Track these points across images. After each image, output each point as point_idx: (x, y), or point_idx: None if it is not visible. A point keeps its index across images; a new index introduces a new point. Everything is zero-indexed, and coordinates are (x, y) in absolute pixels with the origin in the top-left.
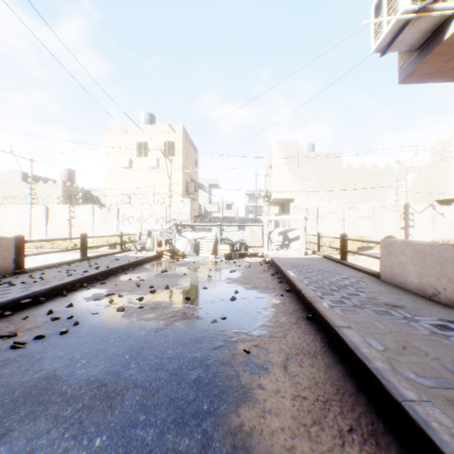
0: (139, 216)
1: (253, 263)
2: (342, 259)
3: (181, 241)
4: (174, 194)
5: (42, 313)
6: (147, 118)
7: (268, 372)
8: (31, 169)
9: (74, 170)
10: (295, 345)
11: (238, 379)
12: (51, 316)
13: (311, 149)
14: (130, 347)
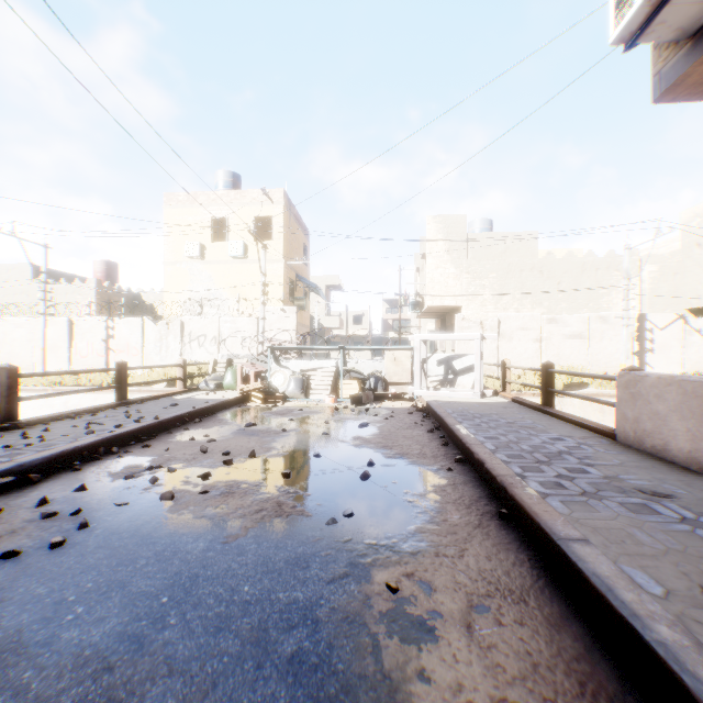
0: (215, 334)
1: (397, 411)
2: (546, 404)
3: (281, 374)
4: (270, 299)
5: (29, 503)
6: (229, 180)
7: (436, 638)
8: (45, 261)
9: (115, 263)
10: (483, 573)
11: (378, 656)
12: (43, 508)
13: (488, 228)
14: (173, 576)
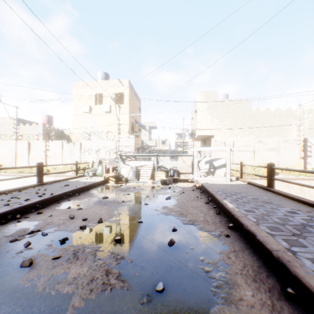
0: (96, 148)
1: (186, 188)
2: (270, 186)
3: (125, 168)
4: (122, 132)
5: None
6: (103, 76)
7: None
8: (16, 114)
9: (52, 116)
10: None
11: None
12: None
13: (226, 98)
14: None
